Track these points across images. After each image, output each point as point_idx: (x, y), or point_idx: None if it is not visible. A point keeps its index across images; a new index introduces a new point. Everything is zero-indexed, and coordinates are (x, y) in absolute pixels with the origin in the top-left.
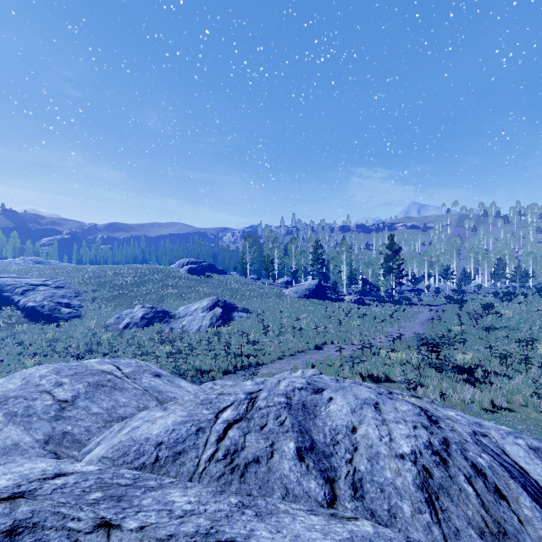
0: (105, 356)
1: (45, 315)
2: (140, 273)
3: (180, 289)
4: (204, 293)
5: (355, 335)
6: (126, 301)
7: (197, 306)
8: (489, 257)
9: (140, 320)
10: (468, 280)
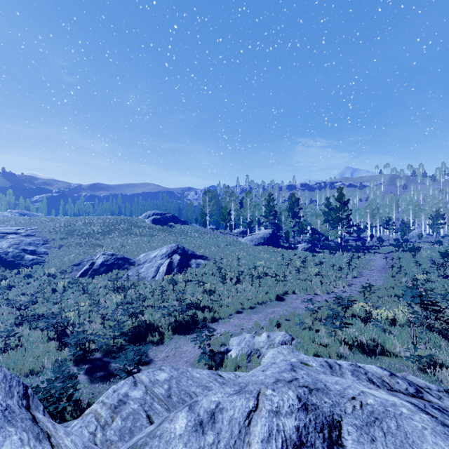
0: (55, 305)
1: (7, 262)
2: (108, 222)
3: (143, 237)
4: (165, 241)
5: (316, 284)
6: (91, 248)
7: (157, 253)
8: (425, 210)
9: (99, 267)
10: (409, 230)
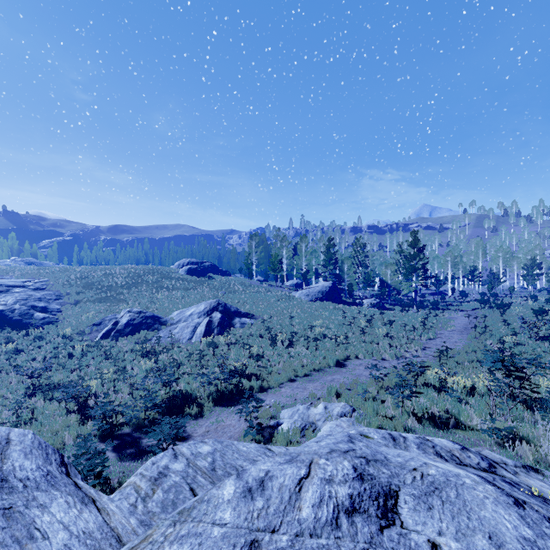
0: (73, 372)
1: (14, 321)
2: (133, 273)
3: (177, 291)
4: (203, 296)
5: (384, 347)
6: (113, 304)
7: (193, 310)
8: (519, 258)
9: (124, 327)
10: (498, 282)
